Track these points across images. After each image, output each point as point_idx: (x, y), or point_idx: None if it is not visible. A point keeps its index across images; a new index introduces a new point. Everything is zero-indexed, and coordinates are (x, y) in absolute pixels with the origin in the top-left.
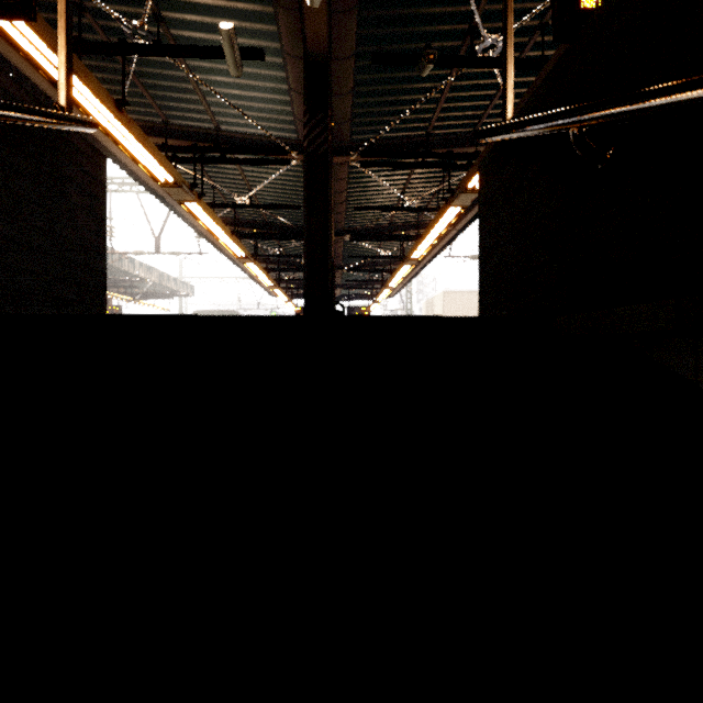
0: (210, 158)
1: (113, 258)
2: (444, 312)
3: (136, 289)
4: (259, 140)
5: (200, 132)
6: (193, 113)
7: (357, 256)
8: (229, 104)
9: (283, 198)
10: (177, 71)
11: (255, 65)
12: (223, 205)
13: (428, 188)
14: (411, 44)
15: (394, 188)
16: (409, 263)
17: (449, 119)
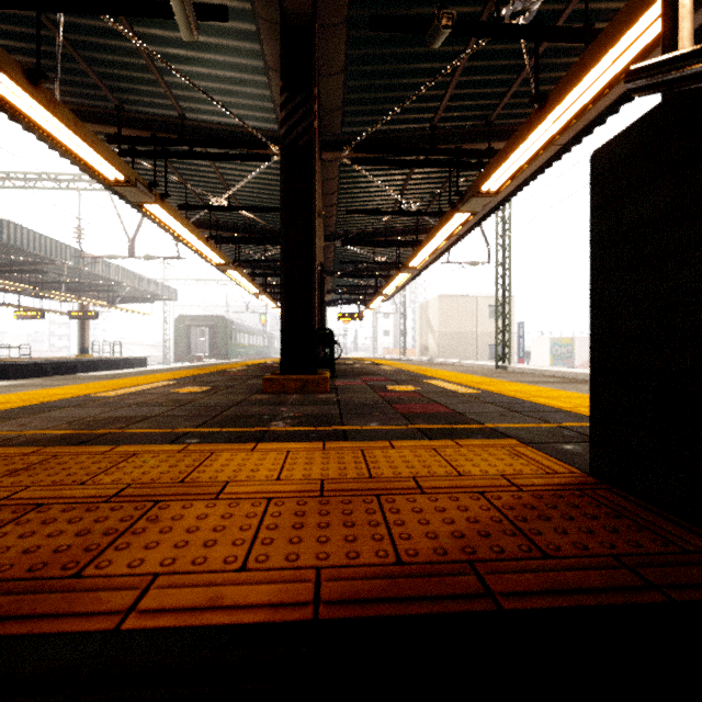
0: (175, 152)
1: (85, 262)
2: (439, 317)
3: (115, 293)
4: (233, 130)
5: (162, 120)
6: (152, 97)
7: (349, 262)
8: (190, 84)
9: (267, 199)
10: (124, 41)
11: (221, 33)
12: (197, 207)
13: (429, 189)
14: (418, 8)
15: (391, 189)
16: (406, 271)
17: (459, 109)
